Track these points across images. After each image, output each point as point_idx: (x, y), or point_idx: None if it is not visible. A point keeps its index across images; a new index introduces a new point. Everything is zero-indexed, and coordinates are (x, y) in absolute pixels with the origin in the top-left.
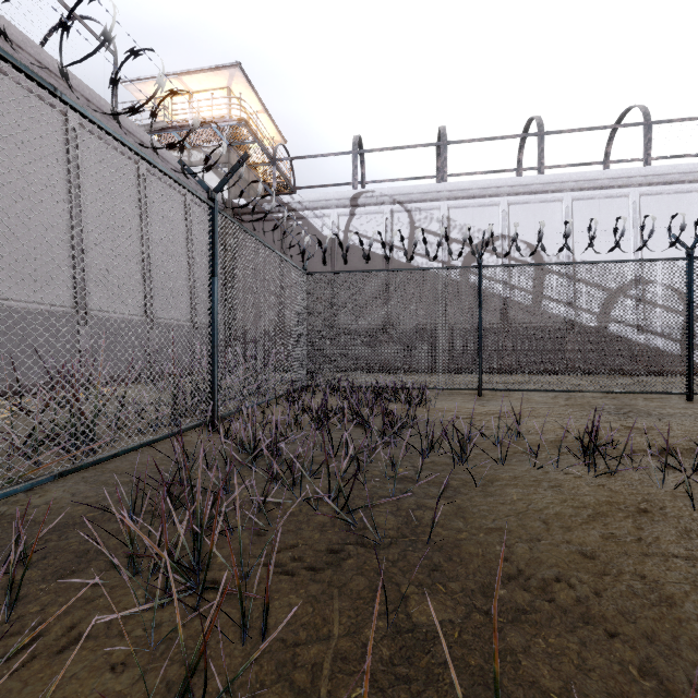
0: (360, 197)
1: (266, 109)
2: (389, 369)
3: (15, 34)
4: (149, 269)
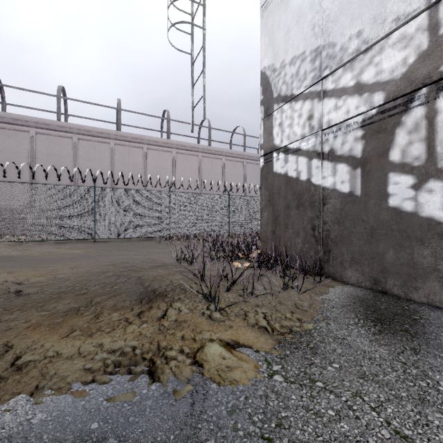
0: None
1: None
2: None
3: (253, 155)
4: None
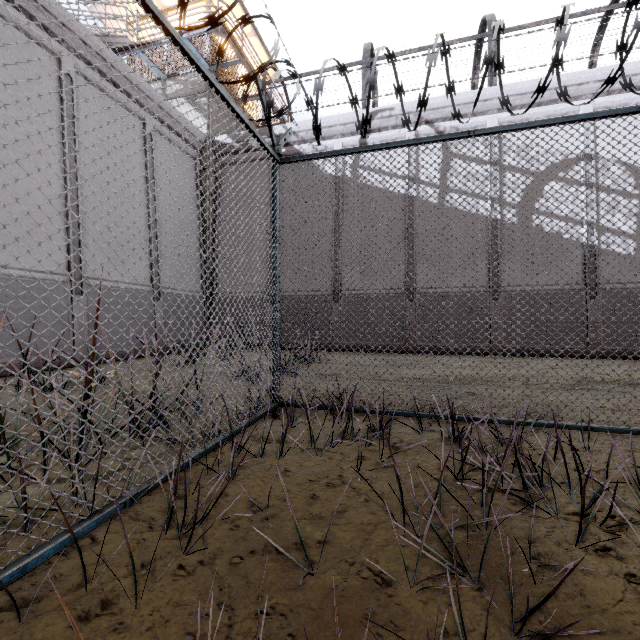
0: (373, 119)
1: (257, 31)
2: (415, 348)
3: None
4: (77, 209)
